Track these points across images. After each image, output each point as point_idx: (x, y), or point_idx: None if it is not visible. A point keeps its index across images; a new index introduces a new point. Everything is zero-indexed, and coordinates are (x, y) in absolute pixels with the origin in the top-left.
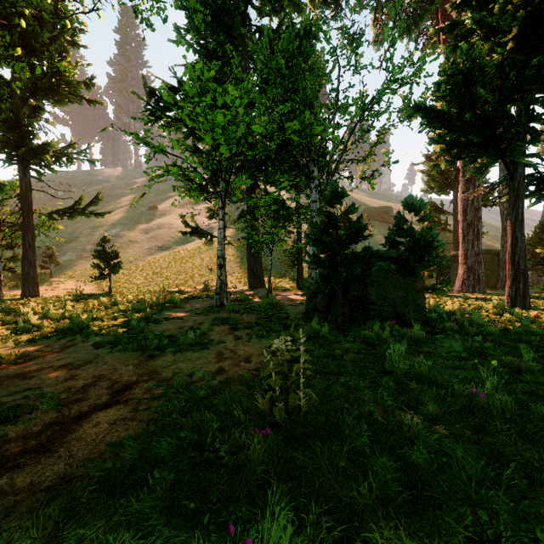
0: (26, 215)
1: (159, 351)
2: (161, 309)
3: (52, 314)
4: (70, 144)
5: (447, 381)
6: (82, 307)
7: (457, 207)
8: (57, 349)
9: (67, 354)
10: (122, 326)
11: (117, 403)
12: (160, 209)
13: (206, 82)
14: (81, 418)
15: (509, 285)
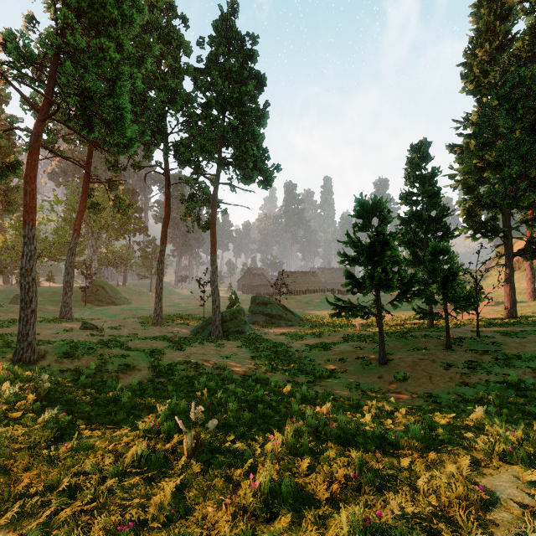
0: None
1: None
2: None
3: None
4: None
5: None
6: None
7: None
8: None
9: None
10: None
11: None
12: None
13: None
14: None
15: None
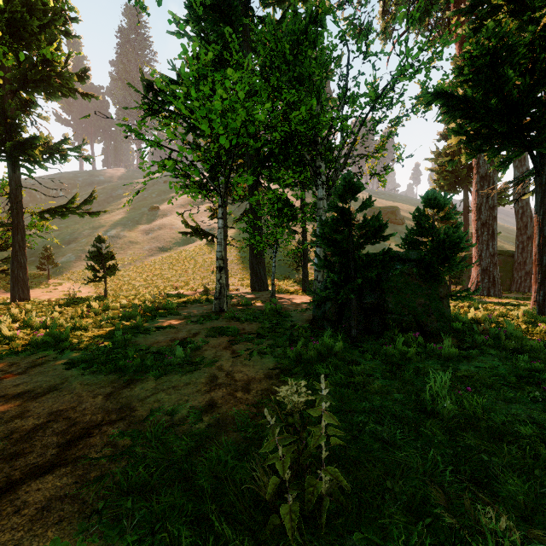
0: (16, 214)
1: (140, 374)
2: (155, 316)
3: (33, 321)
4: (63, 140)
5: (511, 427)
6: (71, 313)
7: (468, 207)
8: (21, 369)
9: (30, 377)
10: (106, 338)
11: (64, 463)
12: (161, 209)
13: (203, 68)
14: (3, 493)
15: (536, 289)
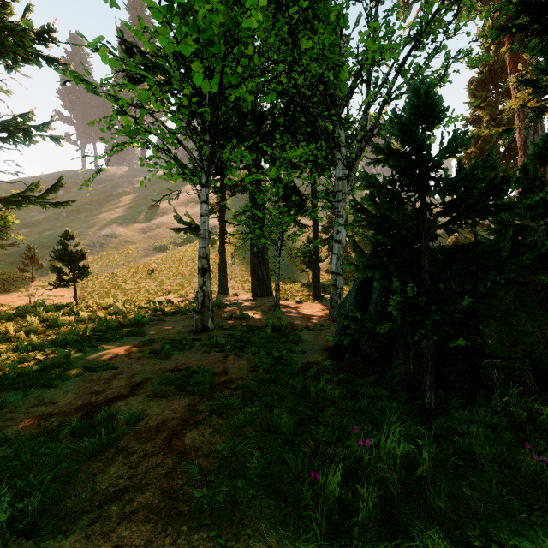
0: None
1: None
2: (105, 340)
3: None
4: (22, 115)
5: None
6: (1, 331)
7: None
8: None
9: None
10: None
11: None
12: (161, 207)
13: None
14: None
15: None
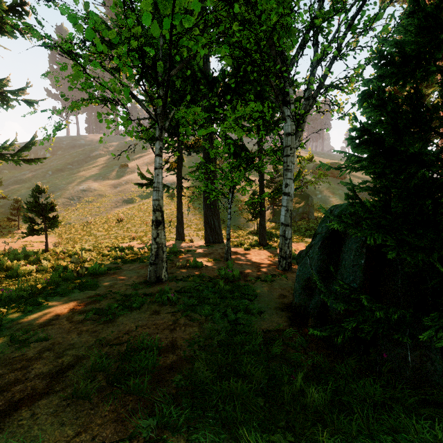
0: None
1: None
2: (54, 295)
3: None
4: None
5: None
6: None
7: None
8: None
9: None
10: None
11: None
12: (130, 167)
13: None
14: None
15: None
